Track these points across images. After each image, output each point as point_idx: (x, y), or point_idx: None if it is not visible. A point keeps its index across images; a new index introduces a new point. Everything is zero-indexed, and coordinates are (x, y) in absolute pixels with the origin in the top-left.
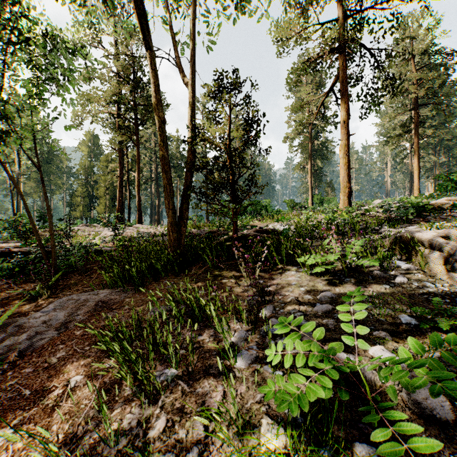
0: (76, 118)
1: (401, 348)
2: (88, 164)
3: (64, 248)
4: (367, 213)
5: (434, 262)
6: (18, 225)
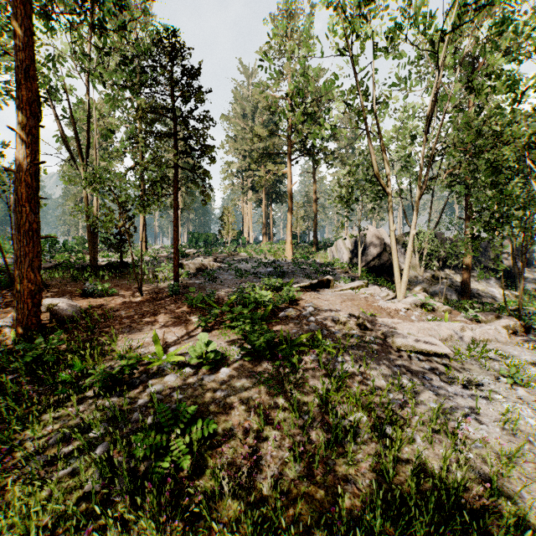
0: None
1: (184, 272)
2: None
3: None
4: (158, 254)
5: (187, 268)
6: None
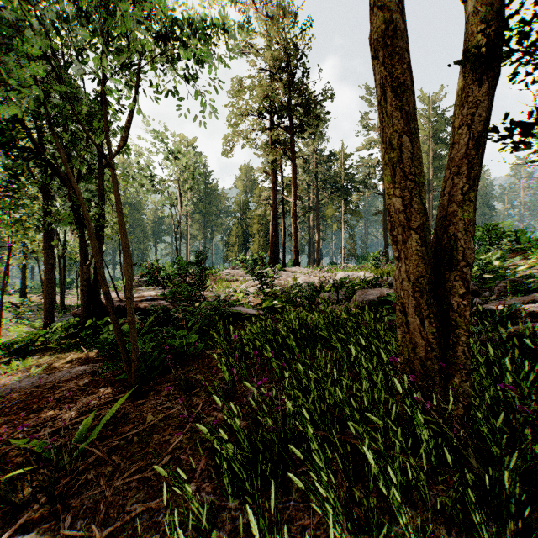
0: (227, 145)
1: None
2: (243, 200)
3: (192, 307)
4: None
5: None
6: (156, 270)
